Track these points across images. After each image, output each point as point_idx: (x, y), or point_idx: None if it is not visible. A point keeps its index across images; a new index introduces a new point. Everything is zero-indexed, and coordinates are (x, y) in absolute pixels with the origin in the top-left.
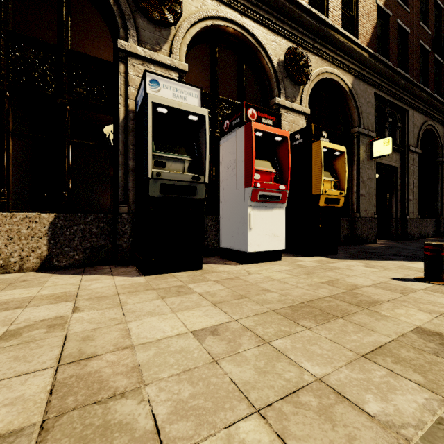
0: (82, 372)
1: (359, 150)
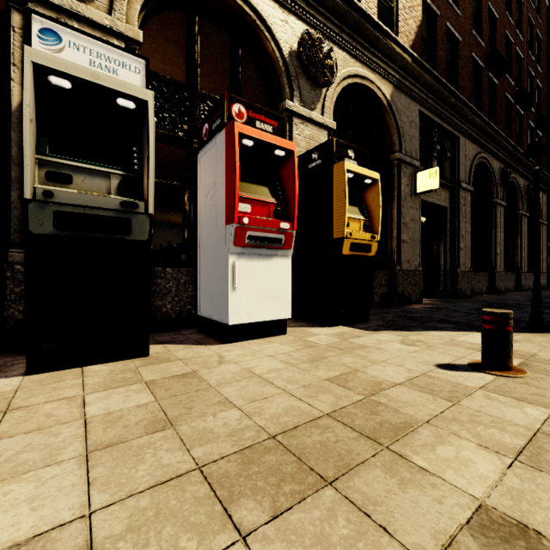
0: None
1: (400, 183)
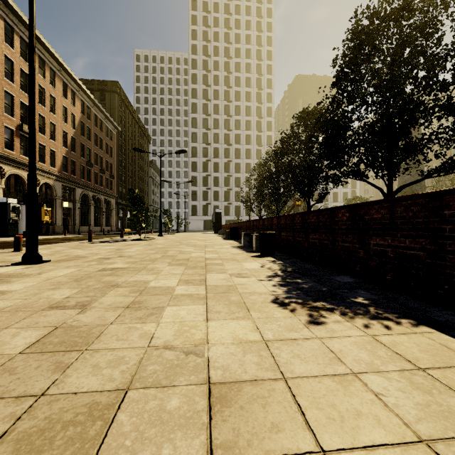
0: None
1: (56, 204)
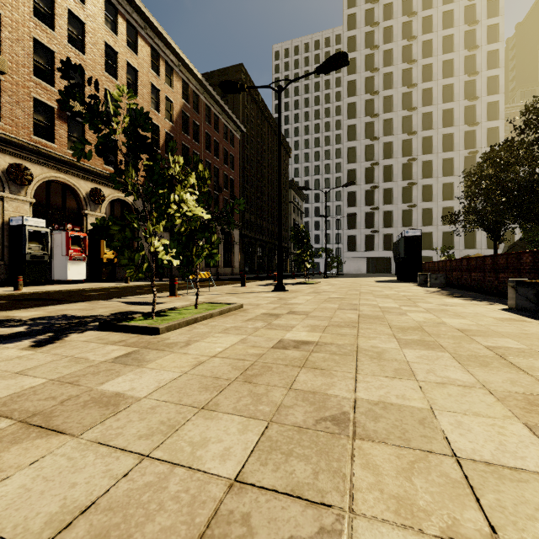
0: (36, 289)
1: (139, 233)
